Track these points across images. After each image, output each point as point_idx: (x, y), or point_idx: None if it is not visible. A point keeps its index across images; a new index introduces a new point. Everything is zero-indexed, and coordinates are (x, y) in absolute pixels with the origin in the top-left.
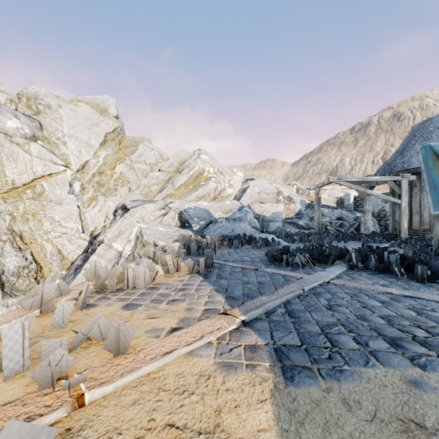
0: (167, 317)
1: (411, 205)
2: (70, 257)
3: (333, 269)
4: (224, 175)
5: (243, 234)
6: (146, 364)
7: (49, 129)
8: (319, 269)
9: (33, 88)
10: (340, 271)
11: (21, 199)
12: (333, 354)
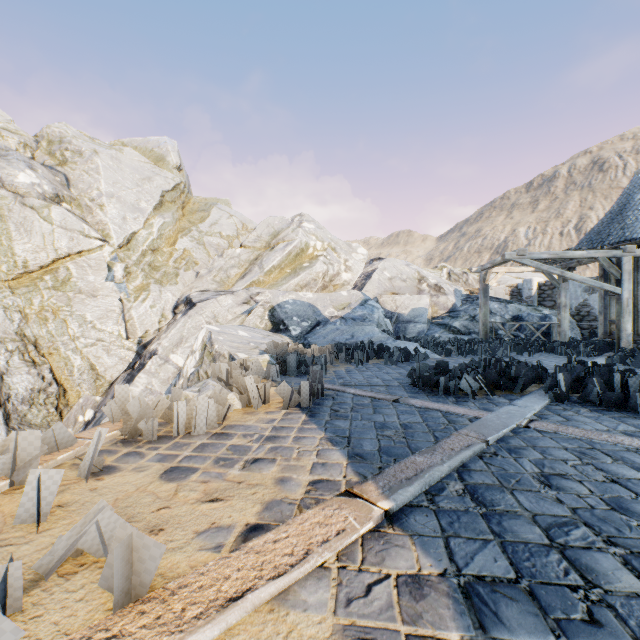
0: (241, 498)
1: (636, 296)
2: (109, 376)
3: (527, 402)
4: (338, 252)
5: (368, 342)
6: (182, 636)
7: (80, 185)
8: (502, 401)
9: (58, 127)
10: (541, 405)
11: (37, 289)
12: (597, 608)
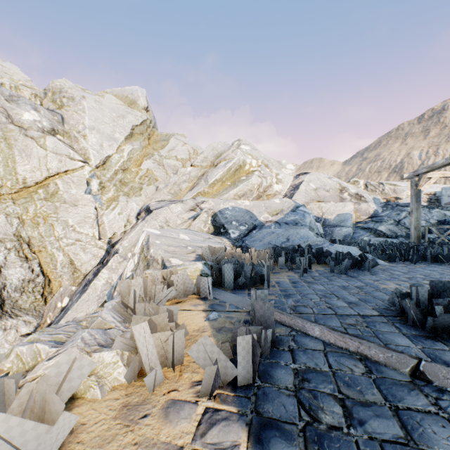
0: None
1: None
2: (84, 269)
3: None
4: (270, 168)
5: (306, 246)
6: None
7: (71, 122)
8: None
9: (59, 82)
10: None
11: (32, 200)
12: None
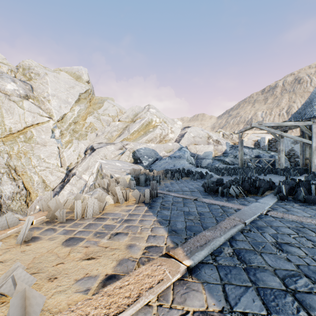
0: (105, 257)
1: None
2: (52, 185)
3: (265, 201)
4: (167, 123)
5: (182, 169)
6: None
7: (38, 90)
8: (252, 199)
9: (28, 61)
10: (273, 202)
11: (16, 142)
12: None
